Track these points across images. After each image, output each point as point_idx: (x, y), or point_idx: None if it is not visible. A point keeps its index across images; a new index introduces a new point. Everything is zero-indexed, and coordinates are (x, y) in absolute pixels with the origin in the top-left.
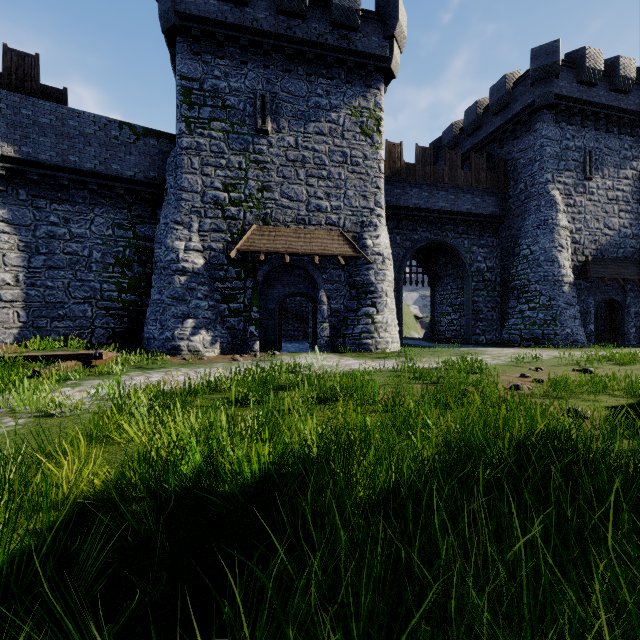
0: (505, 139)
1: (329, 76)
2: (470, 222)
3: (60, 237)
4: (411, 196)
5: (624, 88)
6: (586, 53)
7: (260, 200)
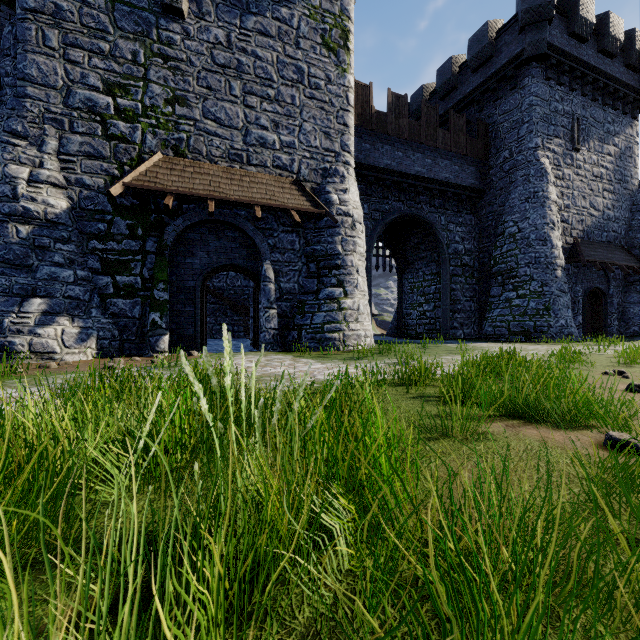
0: (485, 101)
1: None
2: (448, 194)
3: None
4: (382, 154)
5: (612, 50)
6: None
7: (170, 117)
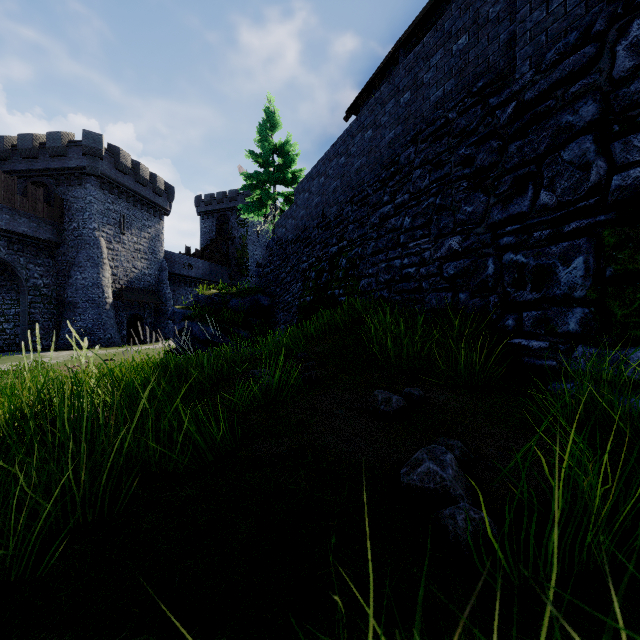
0: (61, 181)
1: None
2: (27, 243)
3: None
4: None
5: (143, 183)
6: (121, 153)
7: None
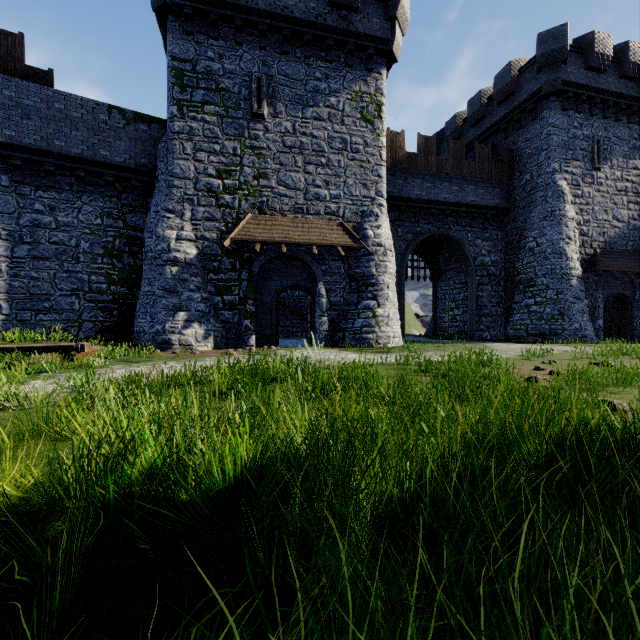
0: (510, 129)
1: (328, 59)
2: (474, 214)
3: (45, 226)
4: (413, 187)
5: (634, 75)
6: (595, 38)
7: (256, 188)
